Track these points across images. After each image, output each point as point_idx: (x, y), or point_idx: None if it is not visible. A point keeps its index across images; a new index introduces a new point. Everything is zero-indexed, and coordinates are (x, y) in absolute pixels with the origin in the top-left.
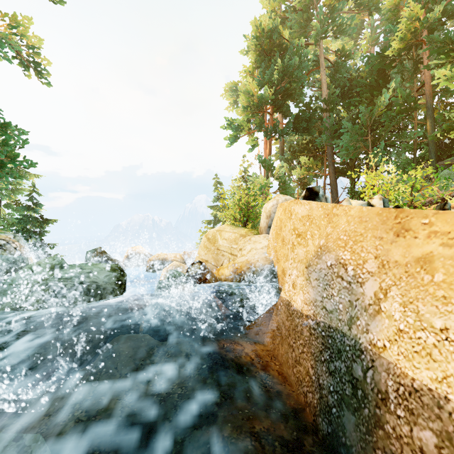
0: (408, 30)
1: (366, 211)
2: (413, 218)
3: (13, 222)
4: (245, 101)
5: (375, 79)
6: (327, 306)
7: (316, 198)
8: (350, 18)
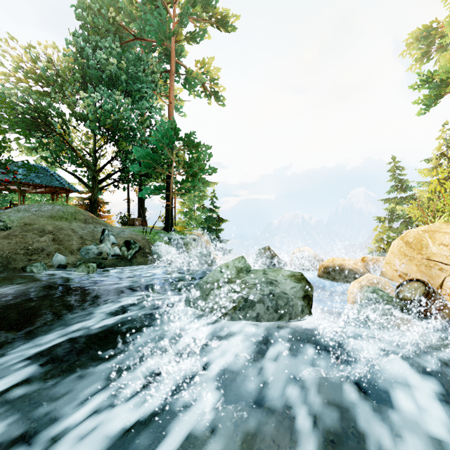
0: None
1: None
2: None
3: (201, 221)
4: None
5: None
6: None
7: None
8: None
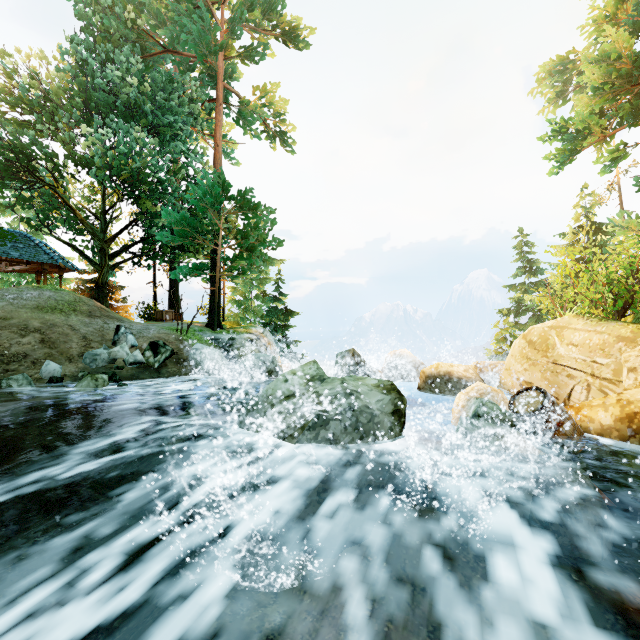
0: None
1: None
2: None
3: (262, 315)
4: (598, 75)
5: None
6: None
7: None
8: None
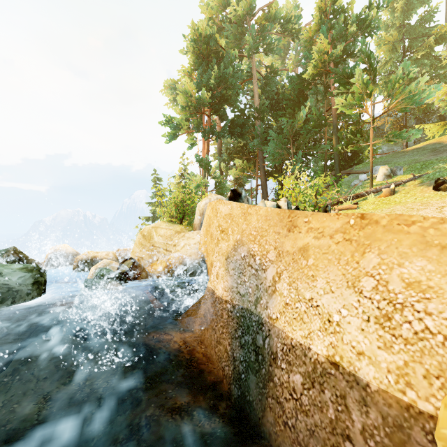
0: (319, 61)
1: (270, 211)
2: (299, 217)
3: None
4: (184, 101)
5: (296, 96)
6: (241, 291)
7: (239, 199)
8: (277, 39)
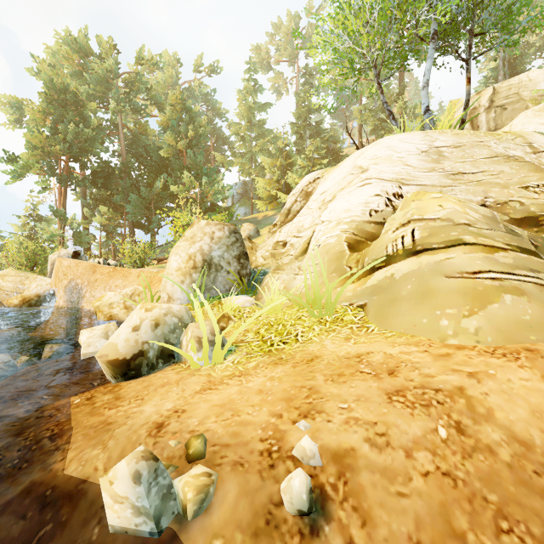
0: (170, 147)
1: (88, 265)
2: (98, 268)
3: None
4: (34, 146)
5: (159, 163)
6: (72, 300)
7: (79, 257)
8: (144, 105)
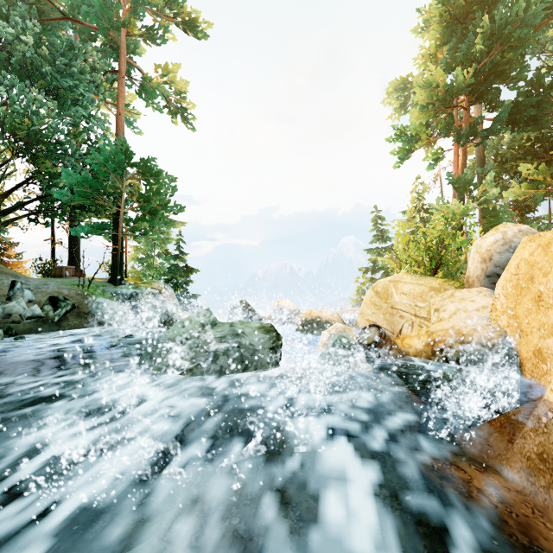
0: None
1: None
2: None
3: (164, 271)
4: (425, 97)
5: None
6: None
7: None
8: None
